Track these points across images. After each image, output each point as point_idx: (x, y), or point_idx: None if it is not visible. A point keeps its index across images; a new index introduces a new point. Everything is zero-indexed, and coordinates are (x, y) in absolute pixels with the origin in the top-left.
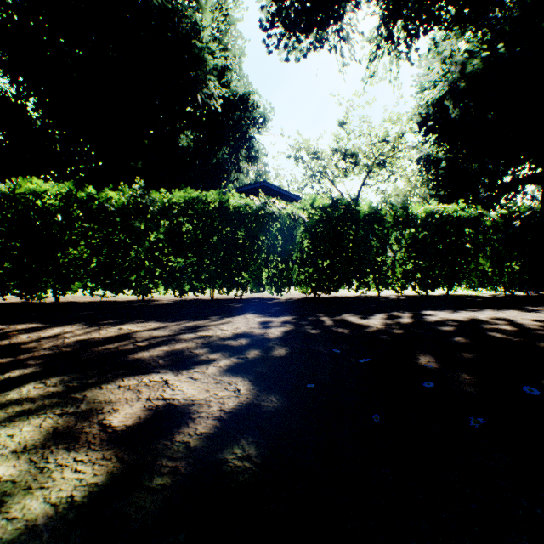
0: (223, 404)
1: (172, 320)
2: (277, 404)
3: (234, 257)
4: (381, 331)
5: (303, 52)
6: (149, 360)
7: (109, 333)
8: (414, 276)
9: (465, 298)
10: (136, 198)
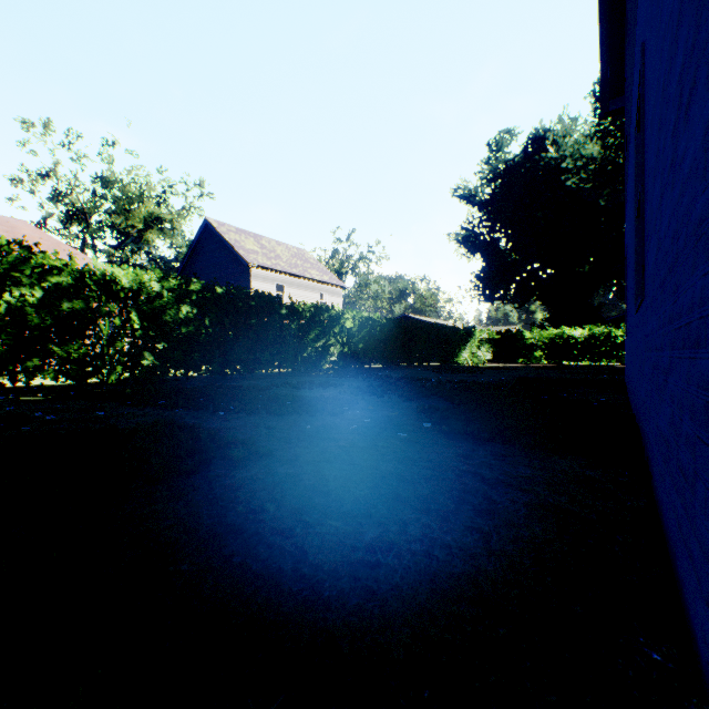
0: None
1: None
2: None
3: None
4: None
5: None
6: None
7: None
8: None
9: None
10: None
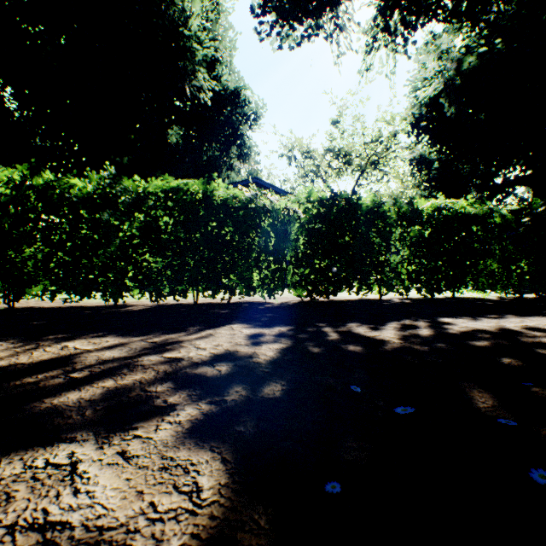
0: (158, 543)
1: (137, 334)
2: (269, 539)
3: (220, 255)
4: (402, 349)
5: (296, 40)
6: (70, 410)
7: (43, 355)
8: (419, 278)
9: (474, 302)
10: (104, 186)
